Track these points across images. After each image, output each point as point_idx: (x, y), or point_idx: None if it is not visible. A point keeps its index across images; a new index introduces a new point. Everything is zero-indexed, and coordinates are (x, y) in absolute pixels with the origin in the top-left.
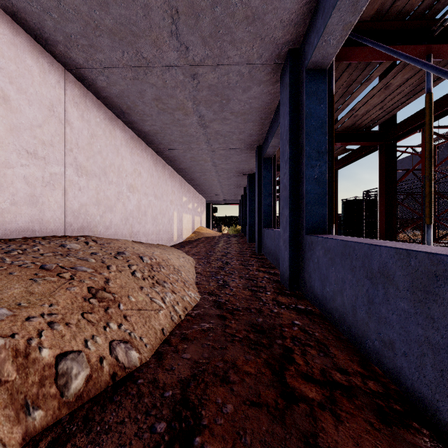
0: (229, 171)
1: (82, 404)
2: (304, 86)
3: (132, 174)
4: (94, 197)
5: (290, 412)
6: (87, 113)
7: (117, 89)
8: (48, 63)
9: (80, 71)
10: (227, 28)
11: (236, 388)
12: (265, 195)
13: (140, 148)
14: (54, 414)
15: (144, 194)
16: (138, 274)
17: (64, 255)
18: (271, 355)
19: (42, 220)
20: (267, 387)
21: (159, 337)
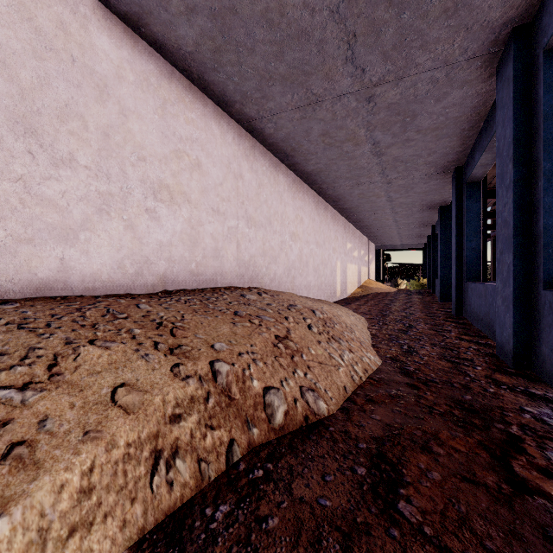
0: (411, 205)
1: (284, 434)
2: (540, 75)
3: (294, 221)
4: (260, 248)
5: (520, 501)
6: (255, 164)
7: (284, 133)
8: (226, 123)
9: (251, 123)
10: (416, 32)
11: (441, 460)
12: (469, 235)
13: (301, 191)
14: (265, 435)
15: (305, 242)
16: (313, 328)
17: (246, 305)
18: (487, 438)
19: (222, 272)
20: (485, 468)
21: (342, 394)
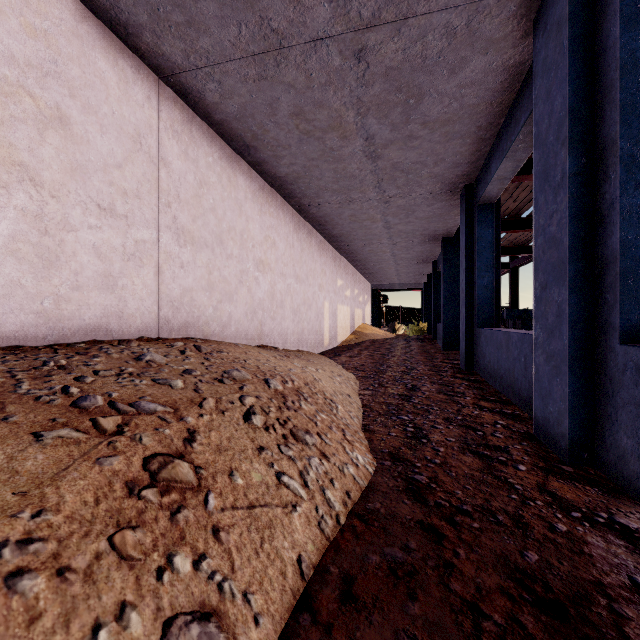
0: (411, 235)
1: None
2: (614, 4)
3: (262, 244)
4: (204, 278)
5: None
6: (194, 149)
7: (236, 105)
8: (132, 68)
9: (180, 78)
10: None
11: None
12: (480, 270)
13: (274, 205)
14: None
15: (280, 274)
16: (256, 418)
17: (134, 376)
18: None
19: (122, 314)
20: None
21: (291, 587)
